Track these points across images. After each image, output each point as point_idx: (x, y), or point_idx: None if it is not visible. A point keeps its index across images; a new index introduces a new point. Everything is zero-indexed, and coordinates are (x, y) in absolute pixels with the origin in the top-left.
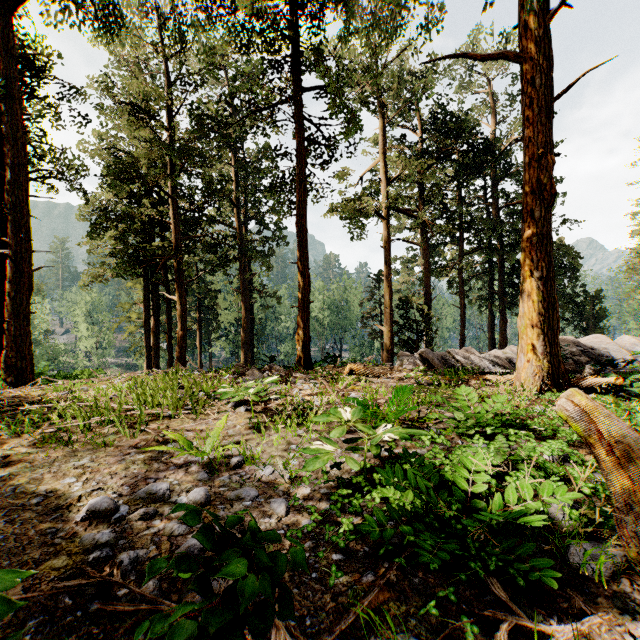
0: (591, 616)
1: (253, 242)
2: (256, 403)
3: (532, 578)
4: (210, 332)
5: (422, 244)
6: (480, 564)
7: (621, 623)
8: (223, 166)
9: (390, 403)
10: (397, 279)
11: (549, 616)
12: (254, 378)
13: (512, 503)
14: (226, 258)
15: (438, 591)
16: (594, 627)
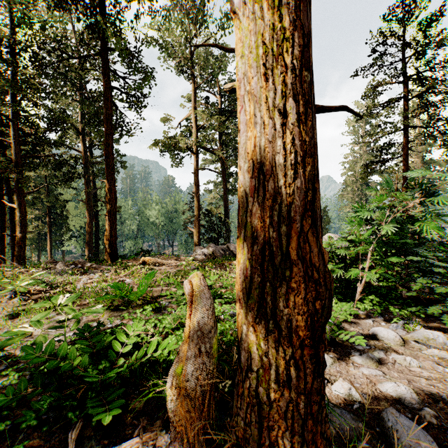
0: (135, 437)
1: (97, 163)
2: (38, 293)
3: (95, 419)
4: (63, 234)
5: (222, 173)
6: (78, 412)
7: (156, 438)
8: (70, 101)
9: (140, 286)
10: (209, 196)
11: (107, 444)
12: (54, 271)
13: (139, 358)
14: (71, 175)
15: (14, 446)
16: (127, 447)
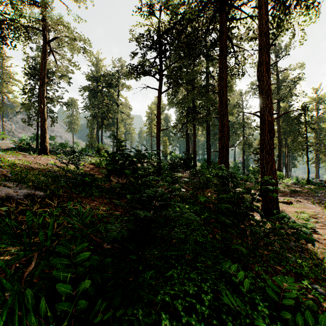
0: None
1: None
2: None
3: None
4: None
5: None
6: None
7: None
8: None
9: None
10: None
11: None
12: None
13: None
14: None
15: None
16: None
